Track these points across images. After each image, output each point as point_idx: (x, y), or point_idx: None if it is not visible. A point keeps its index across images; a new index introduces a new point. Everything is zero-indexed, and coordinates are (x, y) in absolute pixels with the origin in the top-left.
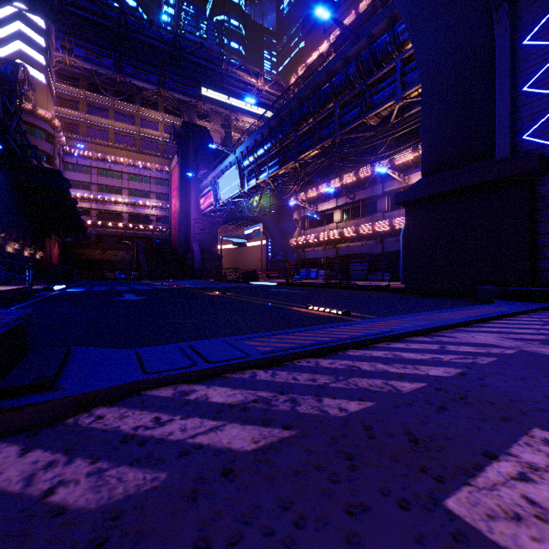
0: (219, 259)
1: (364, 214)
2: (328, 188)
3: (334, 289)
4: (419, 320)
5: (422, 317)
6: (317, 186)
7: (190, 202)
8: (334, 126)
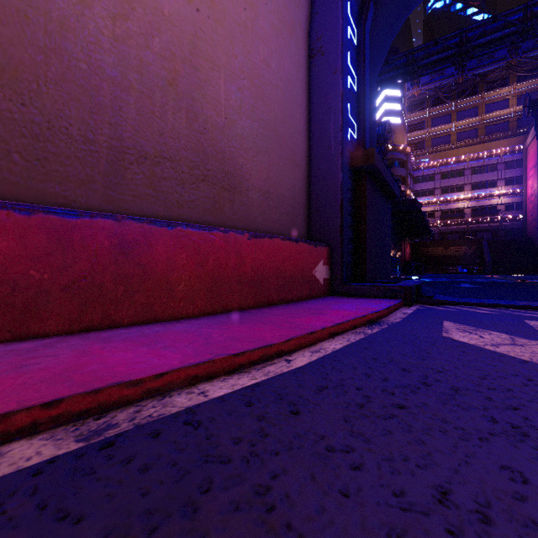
0: None
1: None
2: None
3: None
4: None
5: None
6: None
7: None
8: None
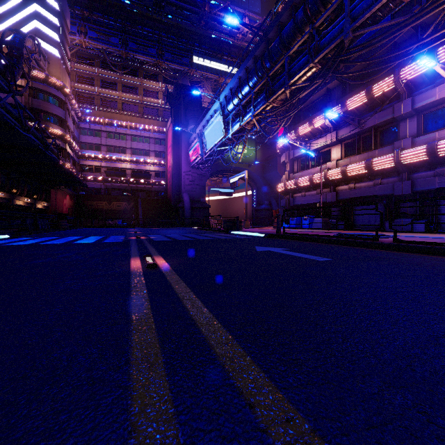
0: (207, 208)
1: (378, 145)
2: (330, 112)
3: (372, 249)
4: None
5: None
6: (311, 120)
7: (181, 156)
8: (342, 23)
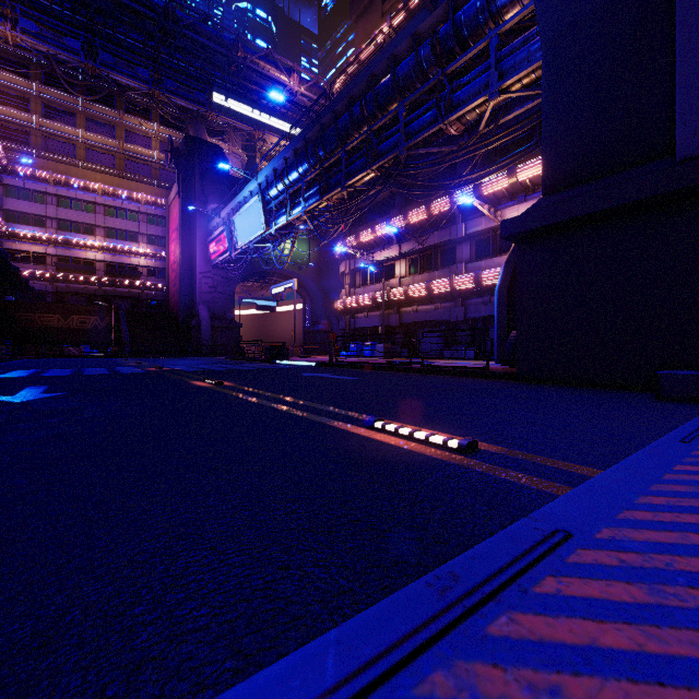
0: (237, 328)
1: (439, 266)
2: (389, 226)
3: (403, 373)
4: None
5: None
6: (373, 226)
7: (196, 249)
8: (398, 136)
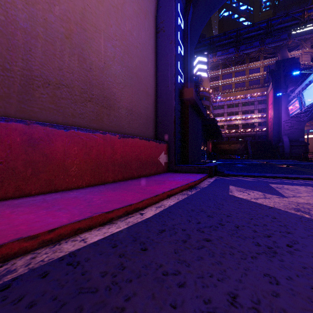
0: (305, 145)
1: None
2: None
3: None
4: None
5: None
6: None
7: (281, 111)
8: None
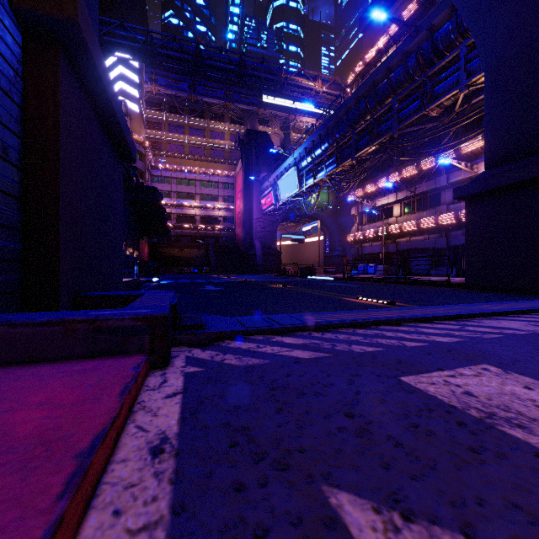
0: (278, 255)
1: (427, 207)
2: (386, 183)
3: (391, 284)
4: (456, 309)
5: (460, 307)
6: (376, 181)
7: (253, 203)
8: (392, 121)
